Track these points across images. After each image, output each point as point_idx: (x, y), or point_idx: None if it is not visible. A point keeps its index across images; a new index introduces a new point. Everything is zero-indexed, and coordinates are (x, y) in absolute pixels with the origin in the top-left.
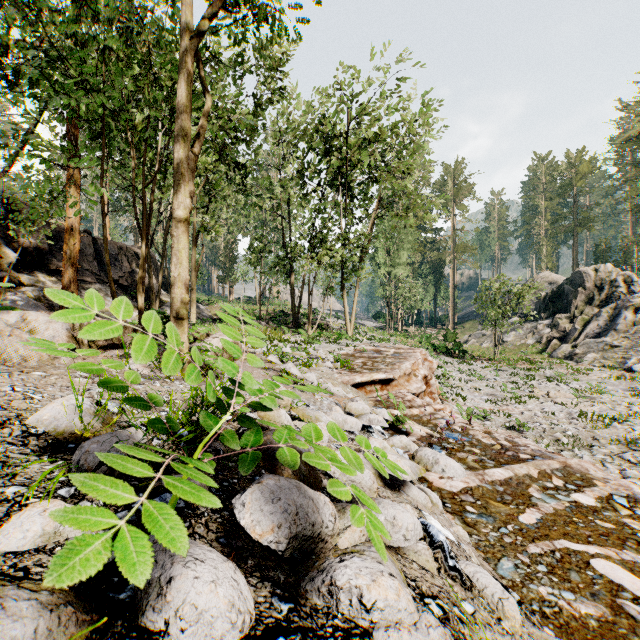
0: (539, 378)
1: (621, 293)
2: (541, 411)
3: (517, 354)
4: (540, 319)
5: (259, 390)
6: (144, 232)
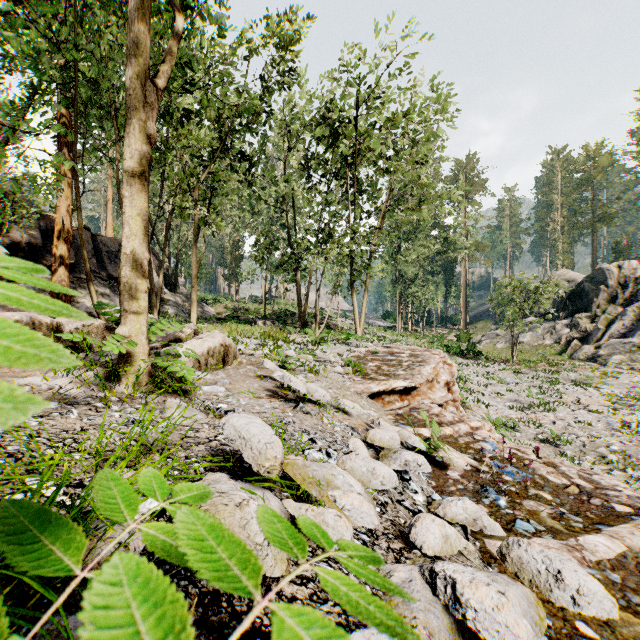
0: (564, 382)
1: None
2: (575, 420)
3: (534, 355)
4: (558, 319)
5: None
6: None
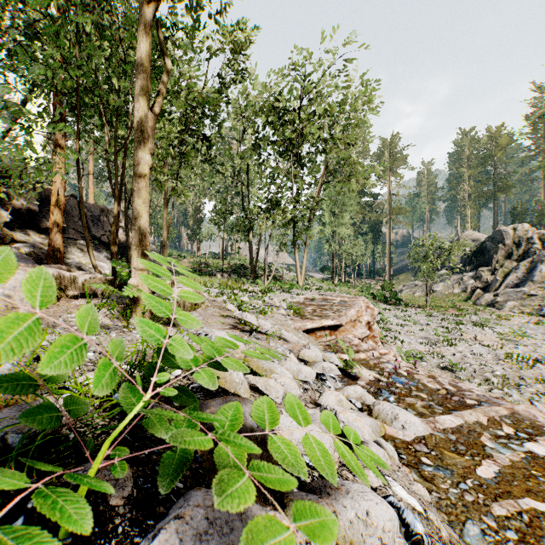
0: (466, 323)
1: (536, 249)
2: (470, 353)
3: (445, 302)
4: (465, 271)
5: (194, 359)
6: (117, 193)
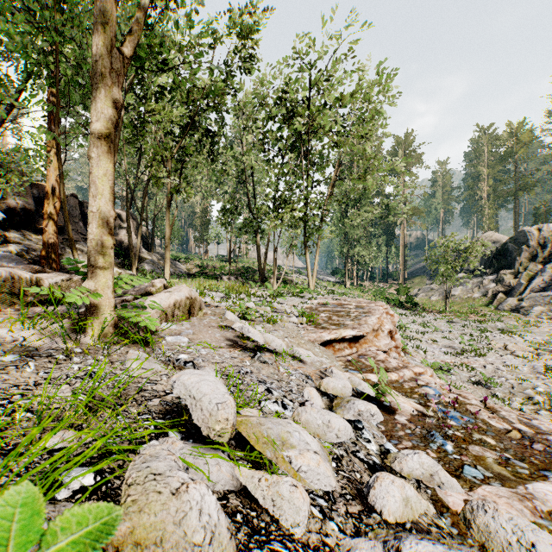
0: (492, 330)
1: None
2: (503, 364)
3: (465, 307)
4: (485, 275)
5: None
6: None
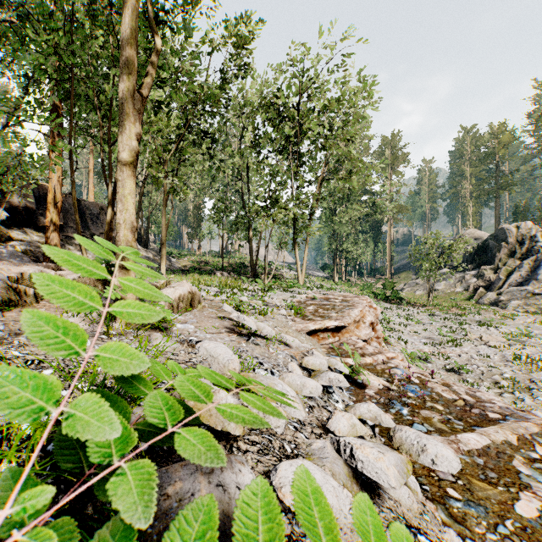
0: (470, 322)
1: (540, 247)
2: (477, 354)
3: (447, 301)
4: (467, 270)
5: (123, 436)
6: (110, 188)
